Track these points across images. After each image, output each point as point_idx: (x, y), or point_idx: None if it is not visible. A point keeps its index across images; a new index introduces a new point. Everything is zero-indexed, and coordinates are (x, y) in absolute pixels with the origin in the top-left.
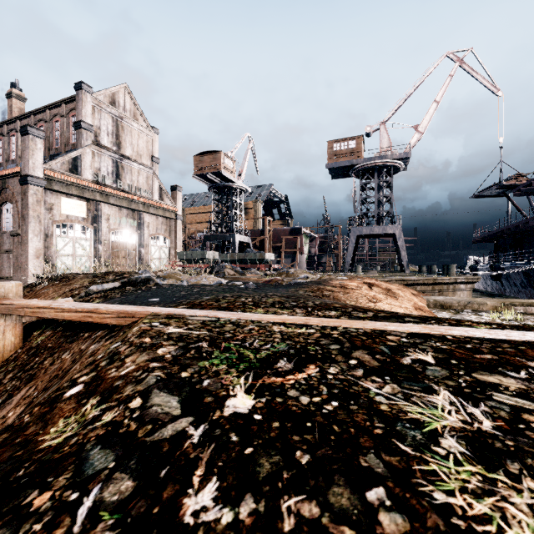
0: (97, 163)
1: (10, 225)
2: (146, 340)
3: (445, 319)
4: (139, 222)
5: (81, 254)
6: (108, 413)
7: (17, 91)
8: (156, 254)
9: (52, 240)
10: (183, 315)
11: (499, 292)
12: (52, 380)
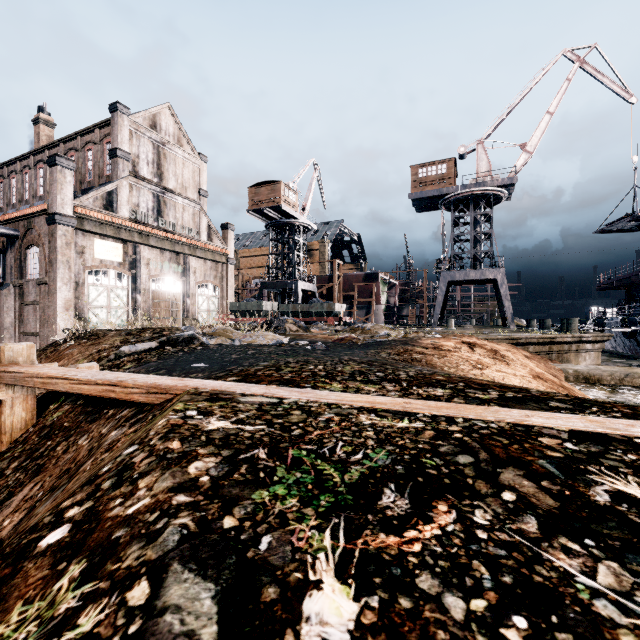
0: (135, 197)
1: (36, 272)
2: (173, 446)
3: (610, 405)
4: (184, 267)
5: (117, 306)
6: (91, 609)
7: (46, 116)
8: (204, 306)
9: (84, 289)
10: (232, 394)
11: (633, 353)
12: (62, 476)
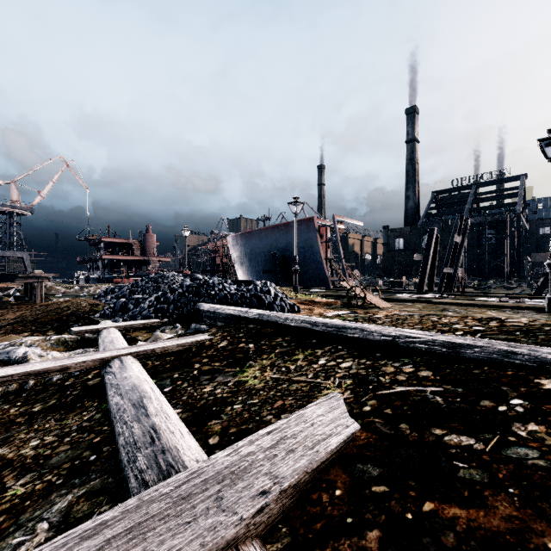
0: None
1: None
2: None
3: None
4: None
5: None
6: None
7: None
8: None
9: None
10: None
11: None
12: None
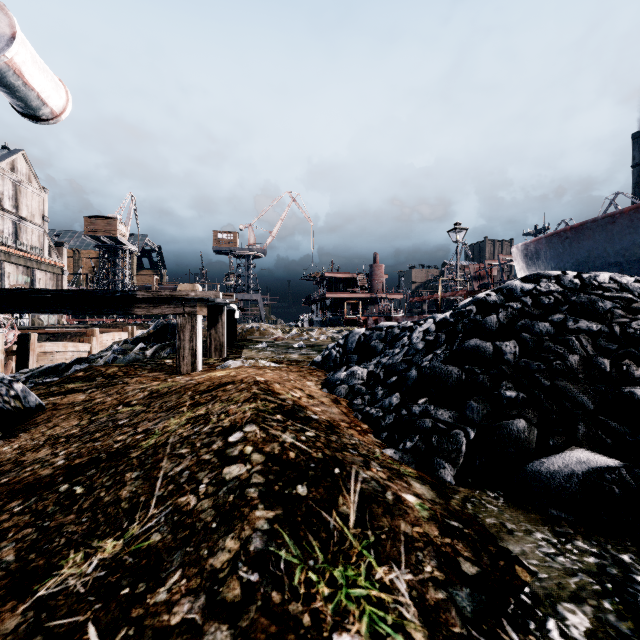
0: (1, 225)
1: None
2: None
3: None
4: (32, 278)
5: None
6: None
7: None
8: None
9: None
10: None
11: None
12: None
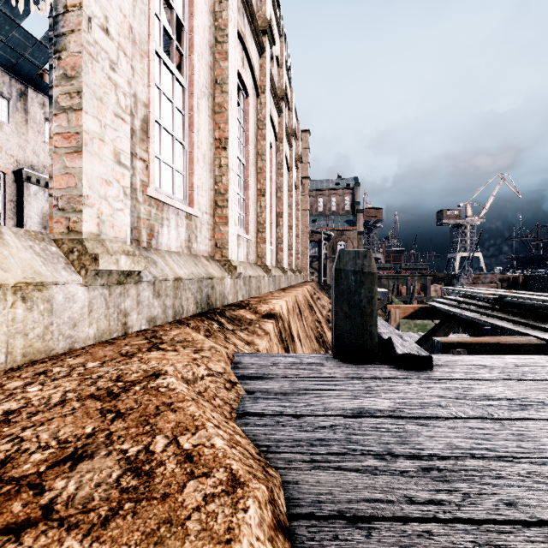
0: None
1: None
2: None
3: None
4: None
5: None
6: None
7: None
8: None
9: None
10: None
11: None
12: None
